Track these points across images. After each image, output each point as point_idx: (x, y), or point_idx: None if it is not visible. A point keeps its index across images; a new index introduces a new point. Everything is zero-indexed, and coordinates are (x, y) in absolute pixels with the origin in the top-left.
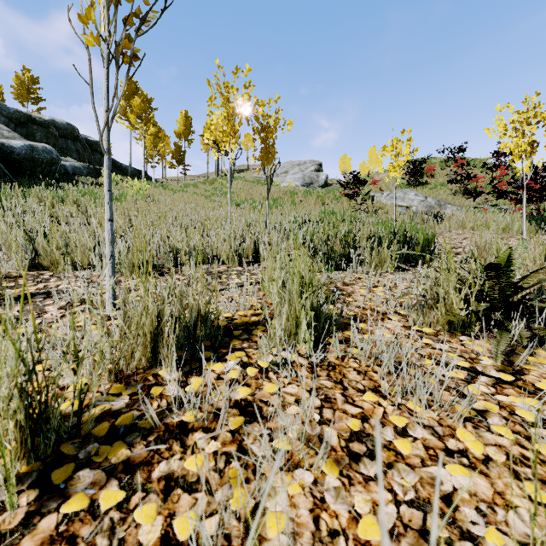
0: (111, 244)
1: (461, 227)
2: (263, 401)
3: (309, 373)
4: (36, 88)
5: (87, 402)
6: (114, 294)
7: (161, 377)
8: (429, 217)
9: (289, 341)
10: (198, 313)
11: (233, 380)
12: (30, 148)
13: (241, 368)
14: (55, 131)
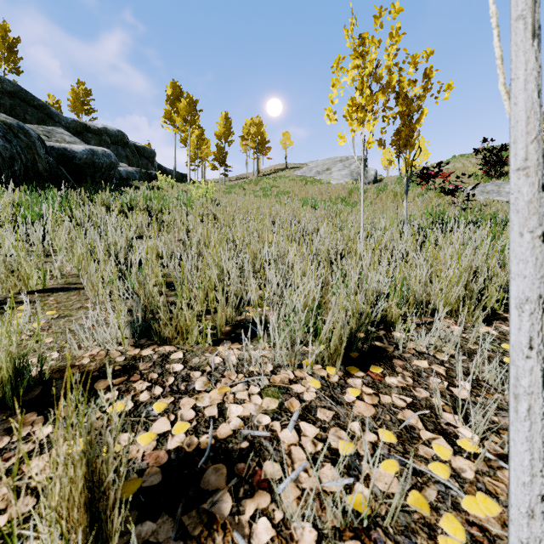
0: None
1: None
2: None
3: None
4: (89, 99)
5: None
6: None
7: None
8: None
9: None
10: None
11: None
12: (90, 152)
13: None
14: (108, 138)
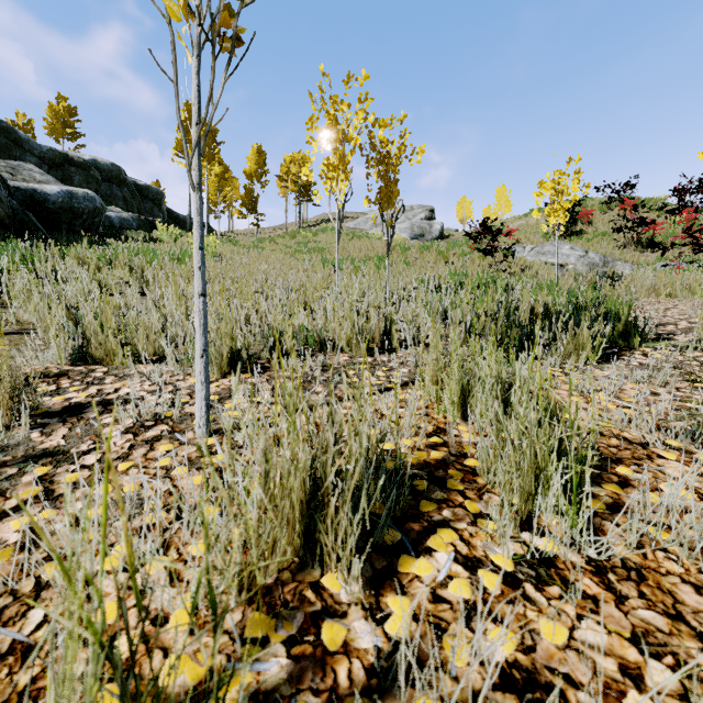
0: (203, 332)
1: (654, 293)
2: (554, 670)
3: (601, 588)
4: (73, 120)
5: (209, 663)
6: (208, 411)
7: (329, 593)
8: (604, 279)
9: (525, 509)
10: (366, 457)
11: (466, 606)
12: (68, 194)
13: (467, 573)
14: (98, 174)
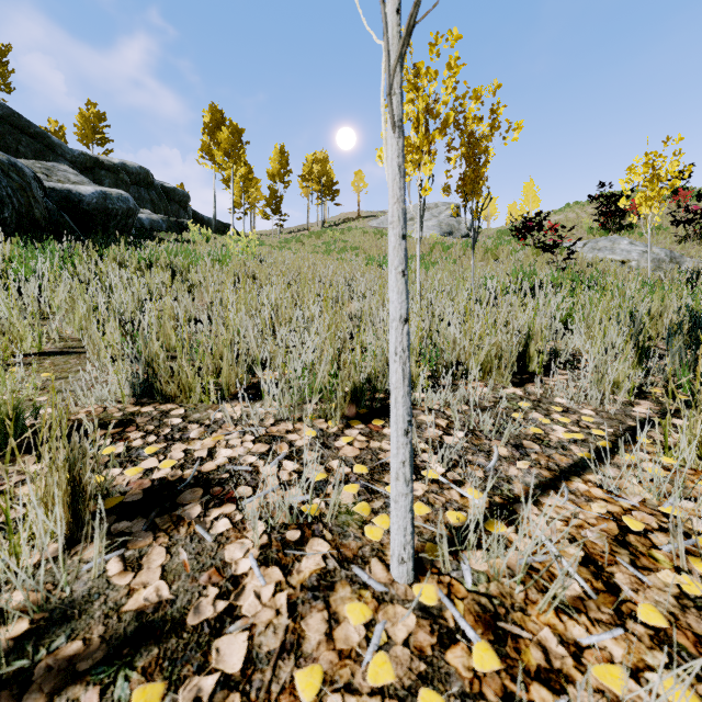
0: (407, 389)
1: None
2: None
3: None
4: (102, 126)
5: None
6: (412, 529)
7: None
8: (701, 277)
9: None
10: None
11: None
12: (102, 195)
13: None
14: (126, 177)
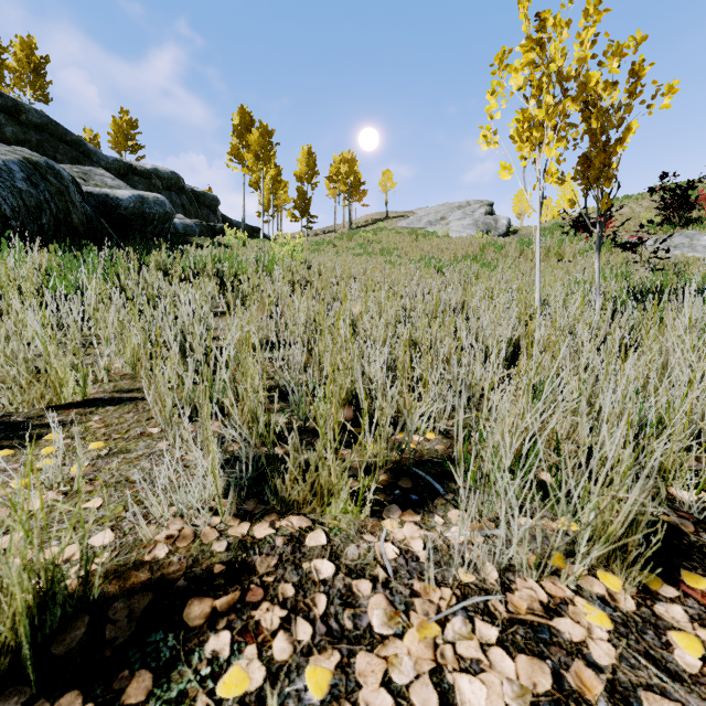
0: None
1: None
2: None
3: None
4: (134, 133)
5: None
6: None
7: None
8: None
9: None
10: None
11: None
12: (139, 199)
13: None
14: (159, 182)
